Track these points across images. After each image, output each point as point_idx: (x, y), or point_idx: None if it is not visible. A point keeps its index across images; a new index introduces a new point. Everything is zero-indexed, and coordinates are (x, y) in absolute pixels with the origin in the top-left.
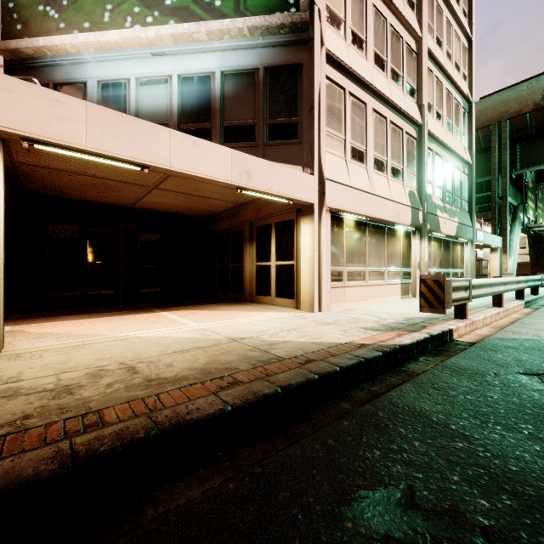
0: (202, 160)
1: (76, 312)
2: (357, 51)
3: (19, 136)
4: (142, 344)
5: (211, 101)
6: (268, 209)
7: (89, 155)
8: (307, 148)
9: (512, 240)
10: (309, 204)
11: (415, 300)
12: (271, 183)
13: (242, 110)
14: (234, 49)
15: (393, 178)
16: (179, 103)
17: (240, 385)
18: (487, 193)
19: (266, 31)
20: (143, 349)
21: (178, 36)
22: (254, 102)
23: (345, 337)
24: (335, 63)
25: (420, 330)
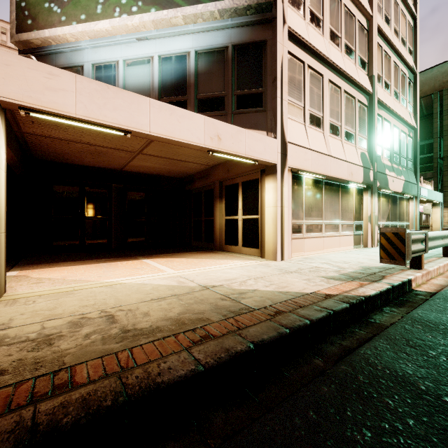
0: (178, 125)
1: (74, 258)
2: (315, 28)
3: (16, 105)
4: (124, 291)
5: (186, 77)
6: (235, 170)
7: (79, 122)
8: (270, 115)
9: None
10: (273, 164)
11: (366, 250)
12: (239, 146)
13: (213, 83)
14: (206, 31)
15: (346, 142)
16: (160, 80)
17: (213, 339)
18: (428, 154)
19: (234, 13)
20: (124, 296)
21: (159, 21)
22: (224, 76)
23: (310, 287)
24: (295, 39)
25: (380, 280)
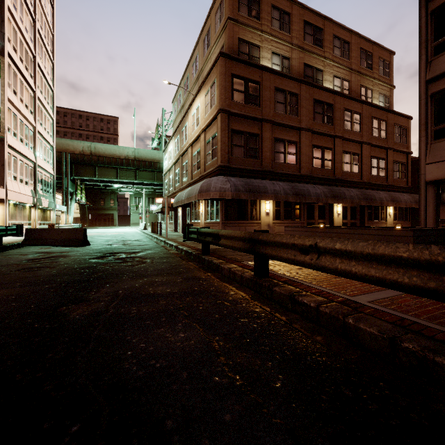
0: None
1: None
2: (15, 138)
3: None
4: None
5: None
6: None
7: None
8: (1, 178)
9: (71, 208)
10: (2, 198)
11: None
12: None
13: None
14: None
15: (26, 185)
16: None
17: None
18: (60, 181)
19: None
20: None
21: None
22: None
23: None
24: (9, 145)
25: None
